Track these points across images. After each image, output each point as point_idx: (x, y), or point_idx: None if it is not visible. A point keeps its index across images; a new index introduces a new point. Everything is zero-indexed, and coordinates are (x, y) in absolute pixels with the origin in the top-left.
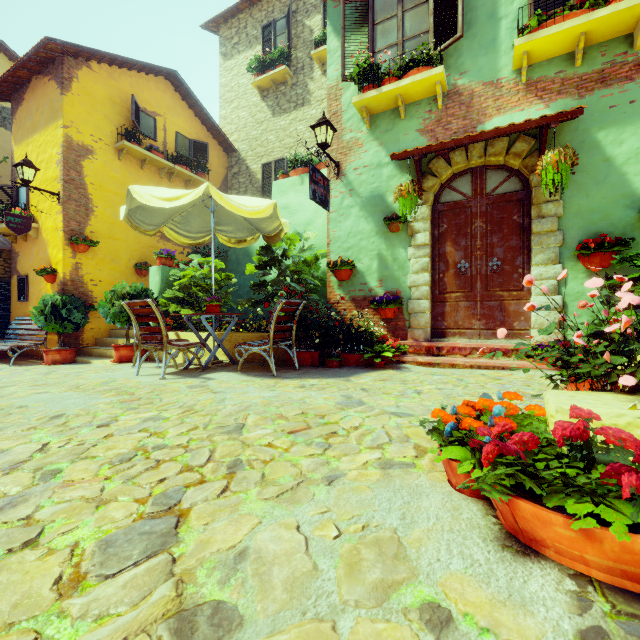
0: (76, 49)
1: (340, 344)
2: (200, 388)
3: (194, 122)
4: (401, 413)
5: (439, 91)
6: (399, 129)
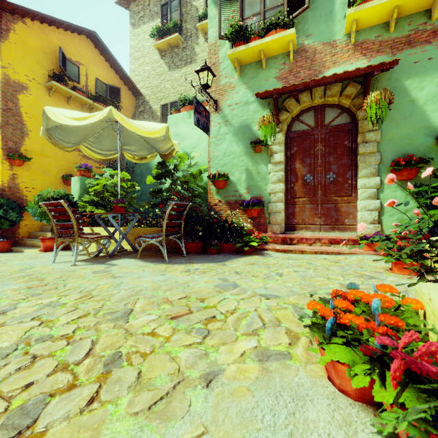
0: (12, 7)
1: (218, 236)
2: (103, 273)
3: (110, 72)
4: (269, 295)
5: (291, 48)
6: (261, 76)
